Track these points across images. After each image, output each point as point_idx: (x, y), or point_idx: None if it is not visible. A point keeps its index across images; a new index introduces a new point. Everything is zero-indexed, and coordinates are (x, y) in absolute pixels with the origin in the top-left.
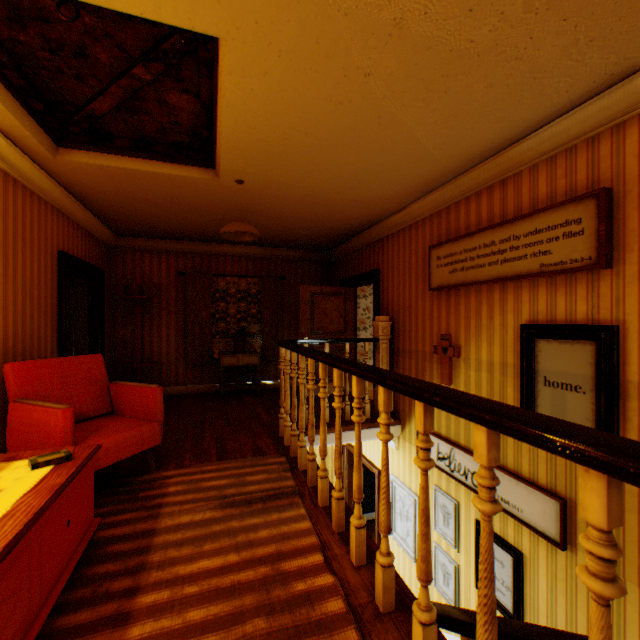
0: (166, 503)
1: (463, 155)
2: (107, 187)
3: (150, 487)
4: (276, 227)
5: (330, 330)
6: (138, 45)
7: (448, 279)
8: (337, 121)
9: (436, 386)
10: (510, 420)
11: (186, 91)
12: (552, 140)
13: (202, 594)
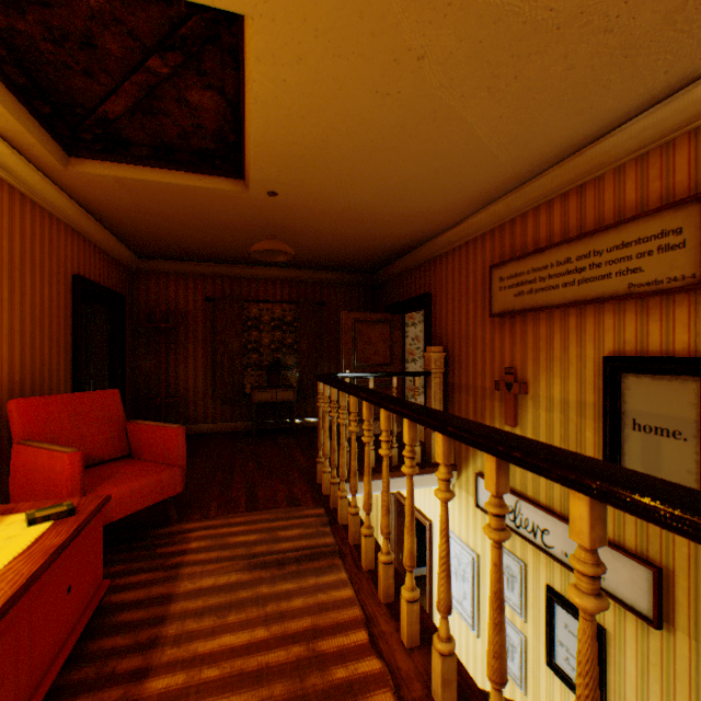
0: (186, 562)
1: (532, 157)
2: (125, 202)
3: (169, 542)
4: (314, 246)
5: (375, 362)
6: (152, 31)
7: (513, 303)
8: (384, 118)
9: (513, 436)
10: (629, 491)
11: (209, 87)
12: (643, 135)
13: (223, 680)
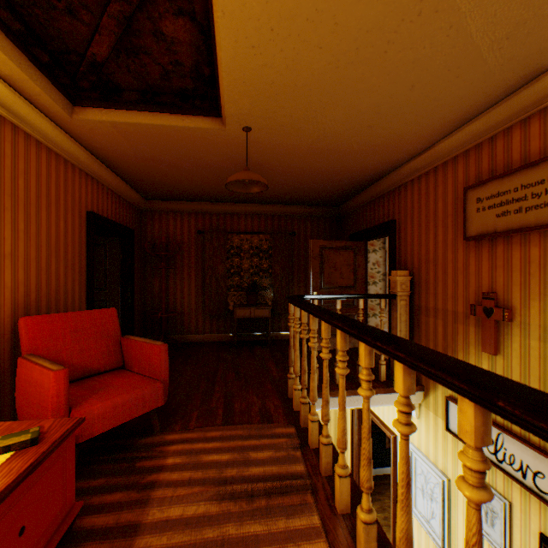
0: (160, 482)
1: (530, 55)
2: (125, 148)
3: (148, 455)
4: (285, 182)
5: (339, 284)
6: None
7: (494, 224)
8: (360, 18)
9: None
10: None
11: (180, 12)
12: None
13: None
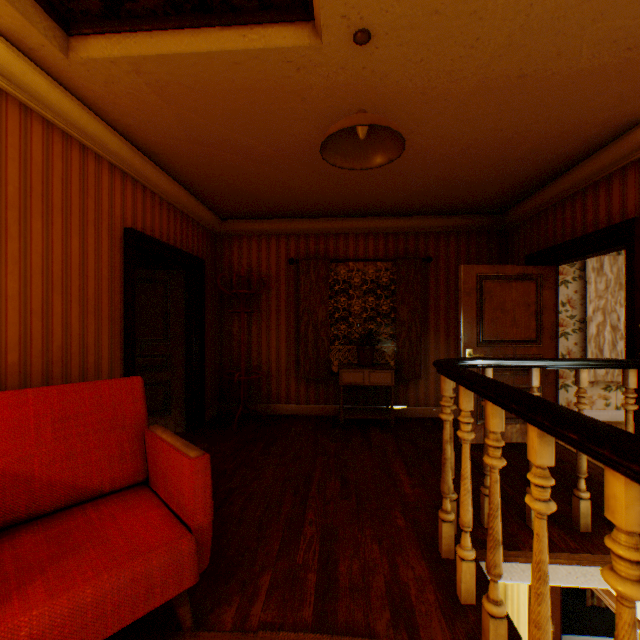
0: None
1: None
2: (168, 121)
3: None
4: (421, 170)
5: (510, 337)
6: None
7: None
8: None
9: None
10: None
11: None
12: None
13: None
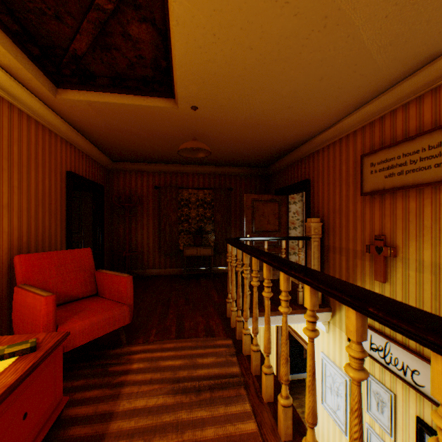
0: (127, 382)
1: (408, 57)
2: (97, 121)
3: (118, 362)
4: (225, 149)
5: (267, 229)
6: None
7: (383, 183)
8: (281, 28)
9: None
10: None
11: (144, 20)
12: None
13: None
